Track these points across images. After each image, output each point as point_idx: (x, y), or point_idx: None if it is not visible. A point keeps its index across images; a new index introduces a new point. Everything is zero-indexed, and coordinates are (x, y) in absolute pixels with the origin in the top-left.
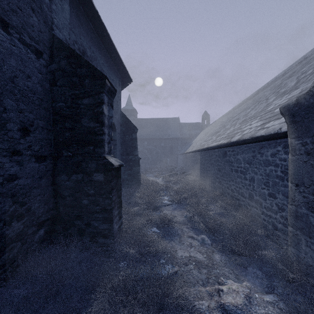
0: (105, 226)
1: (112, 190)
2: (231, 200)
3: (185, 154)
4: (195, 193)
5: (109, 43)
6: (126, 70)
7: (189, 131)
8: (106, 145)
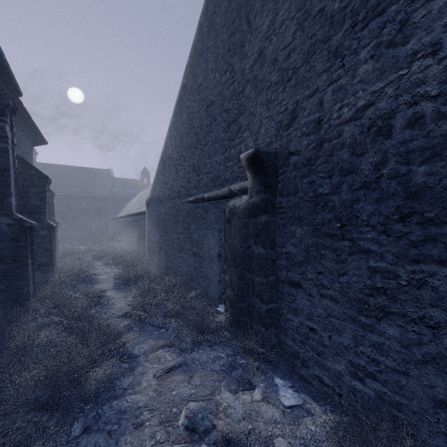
0: (48, 260)
1: (52, 240)
2: (139, 251)
3: (115, 220)
4: (115, 251)
5: (28, 120)
6: (42, 137)
7: (125, 190)
8: (47, 214)
